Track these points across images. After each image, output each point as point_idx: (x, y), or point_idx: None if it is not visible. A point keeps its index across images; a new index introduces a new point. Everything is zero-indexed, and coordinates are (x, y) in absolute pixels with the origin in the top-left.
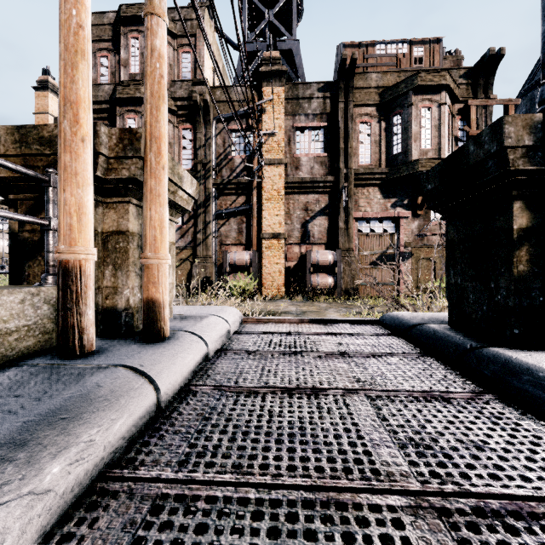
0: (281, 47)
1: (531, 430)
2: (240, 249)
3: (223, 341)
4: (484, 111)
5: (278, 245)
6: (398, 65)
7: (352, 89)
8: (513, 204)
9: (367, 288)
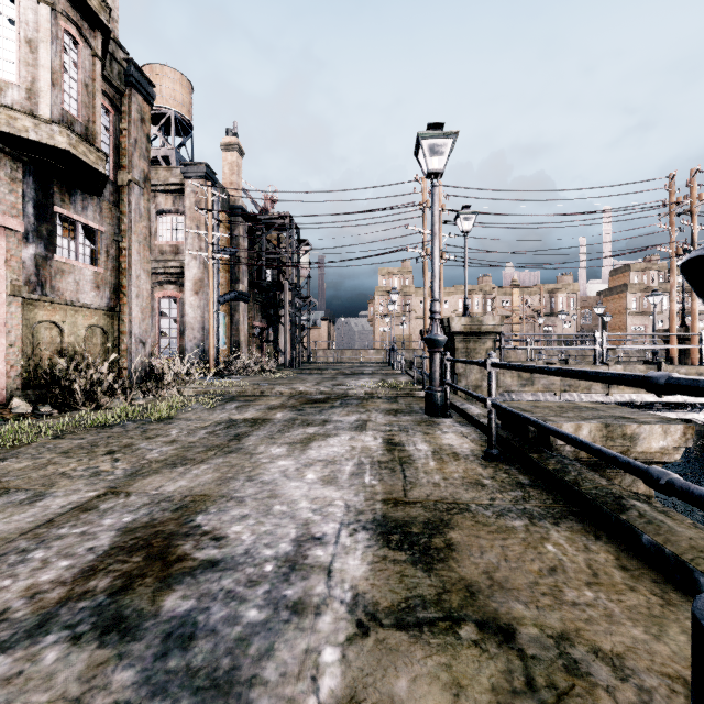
0: None
1: None
2: None
3: None
4: None
5: None
6: None
7: None
8: None
9: None
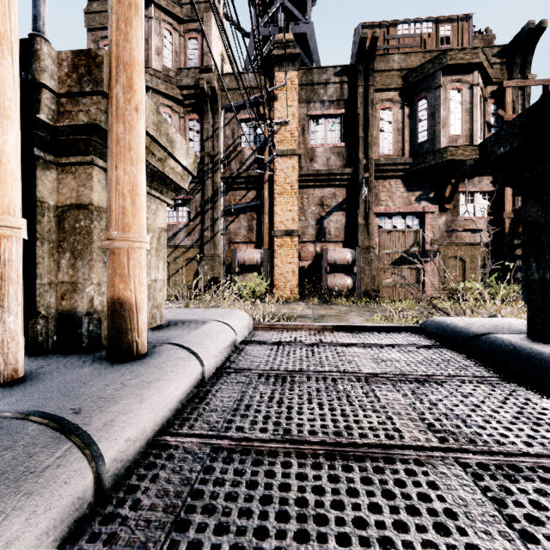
0: (294, 31)
1: None
2: (250, 247)
3: (226, 355)
4: (521, 93)
5: (292, 243)
6: (423, 47)
7: (372, 72)
8: None
9: (388, 289)
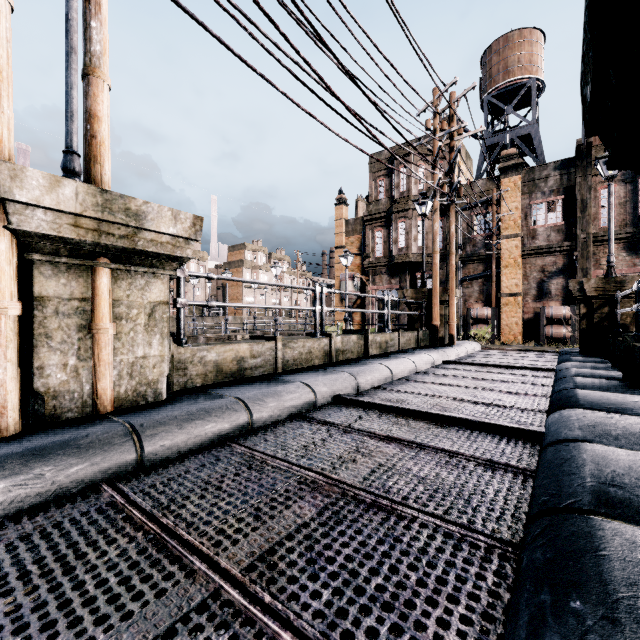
0: (519, 134)
1: (549, 363)
2: (481, 305)
3: (472, 352)
4: None
5: (515, 302)
6: None
7: (589, 164)
8: (580, 305)
9: None
